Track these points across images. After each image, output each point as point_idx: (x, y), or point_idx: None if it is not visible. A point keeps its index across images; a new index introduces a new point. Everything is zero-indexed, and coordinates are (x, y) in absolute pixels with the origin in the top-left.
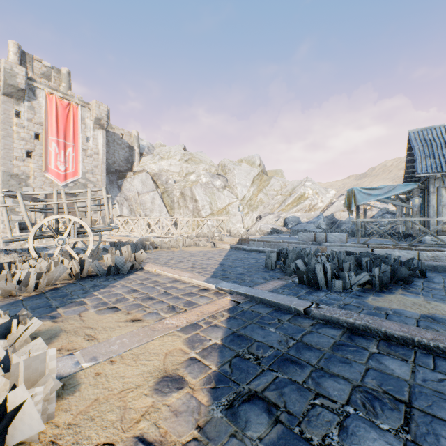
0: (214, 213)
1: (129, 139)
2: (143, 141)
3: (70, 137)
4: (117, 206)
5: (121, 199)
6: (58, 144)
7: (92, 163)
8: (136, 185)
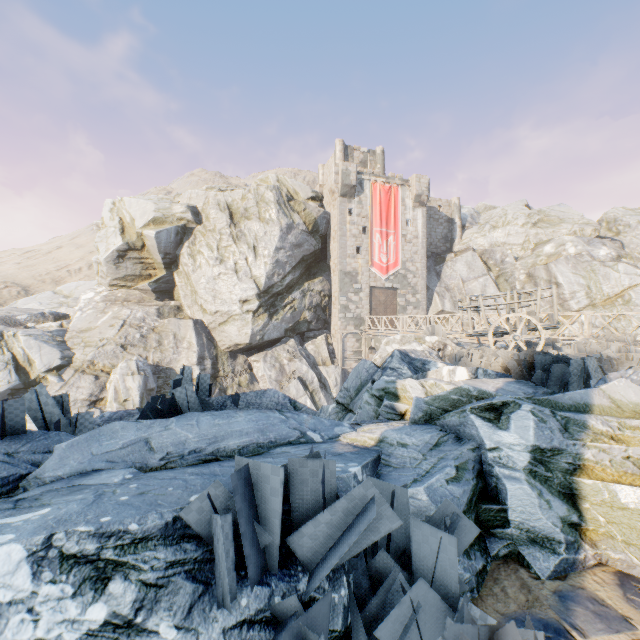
0: (595, 304)
1: (448, 210)
2: (463, 209)
3: (390, 224)
4: (437, 299)
5: (441, 290)
6: (380, 235)
7: (411, 249)
8: (459, 270)
